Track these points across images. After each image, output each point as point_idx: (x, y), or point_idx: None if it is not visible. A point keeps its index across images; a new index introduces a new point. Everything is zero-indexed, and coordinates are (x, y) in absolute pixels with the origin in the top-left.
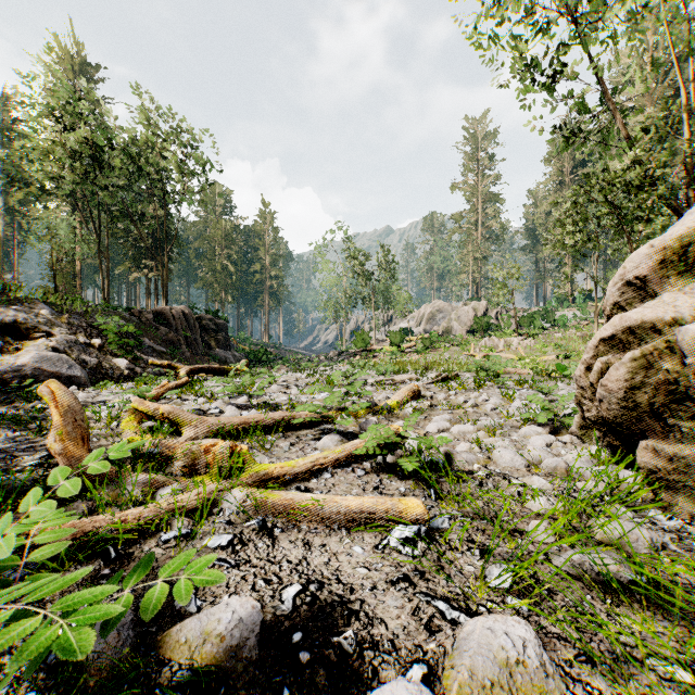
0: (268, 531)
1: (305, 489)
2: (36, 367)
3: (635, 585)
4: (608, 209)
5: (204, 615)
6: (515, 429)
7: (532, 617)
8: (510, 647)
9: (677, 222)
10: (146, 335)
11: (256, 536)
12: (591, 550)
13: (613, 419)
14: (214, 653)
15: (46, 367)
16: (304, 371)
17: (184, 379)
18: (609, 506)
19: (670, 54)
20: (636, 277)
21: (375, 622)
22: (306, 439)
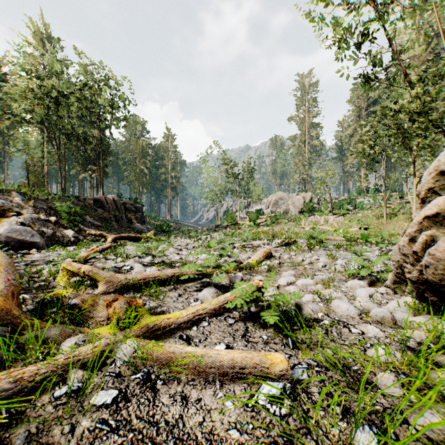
0: (151, 384)
1: (186, 337)
2: (8, 236)
3: None
4: (396, 129)
5: None
6: (342, 282)
7: None
8: None
9: None
10: (88, 214)
11: (140, 391)
12: (444, 410)
13: (436, 282)
14: None
15: (15, 236)
16: (192, 238)
17: (108, 244)
18: (439, 356)
19: (438, 26)
20: None
21: None
22: (191, 290)
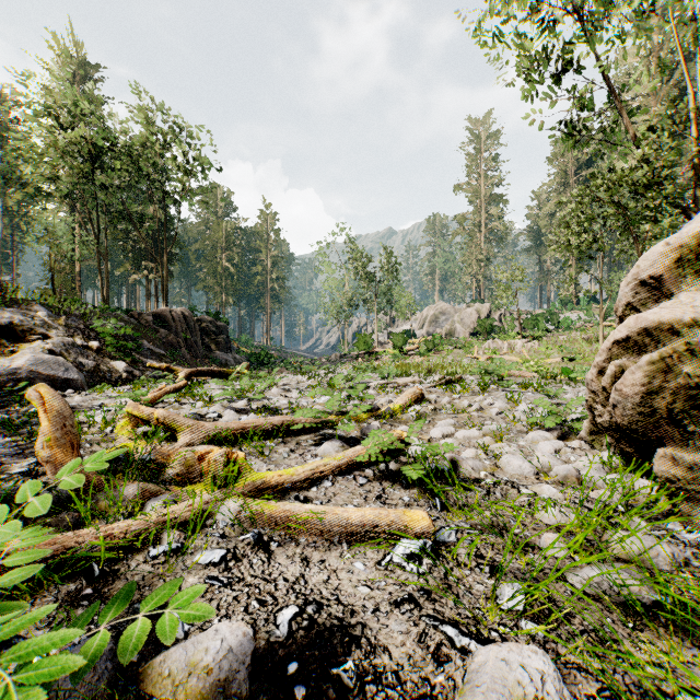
0: (264, 545)
1: (304, 498)
2: (32, 370)
3: (659, 607)
4: (614, 209)
5: (191, 643)
6: (521, 434)
7: (549, 643)
8: (528, 682)
9: (692, 219)
10: (145, 337)
11: (251, 551)
12: (609, 567)
13: (627, 425)
14: (200, 687)
15: (42, 370)
16: (305, 374)
17: (182, 382)
18: (625, 517)
19: (677, 52)
20: (651, 276)
21: (377, 650)
22: (306, 444)
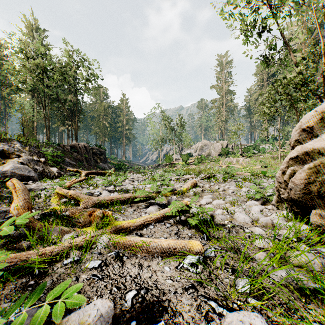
0: (120, 258)
1: (140, 234)
2: (12, 172)
3: (317, 291)
4: (286, 96)
5: (81, 311)
6: (244, 202)
7: (263, 310)
8: None
9: None
10: (66, 156)
11: (114, 261)
12: (291, 269)
13: (297, 199)
14: None
15: (17, 172)
16: (141, 174)
17: (83, 177)
18: (296, 244)
19: (315, 23)
20: (307, 127)
21: (176, 314)
22: (141, 207)
